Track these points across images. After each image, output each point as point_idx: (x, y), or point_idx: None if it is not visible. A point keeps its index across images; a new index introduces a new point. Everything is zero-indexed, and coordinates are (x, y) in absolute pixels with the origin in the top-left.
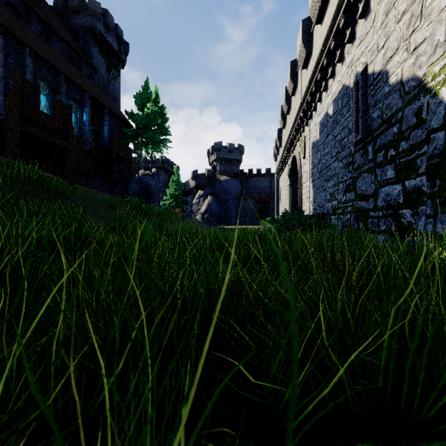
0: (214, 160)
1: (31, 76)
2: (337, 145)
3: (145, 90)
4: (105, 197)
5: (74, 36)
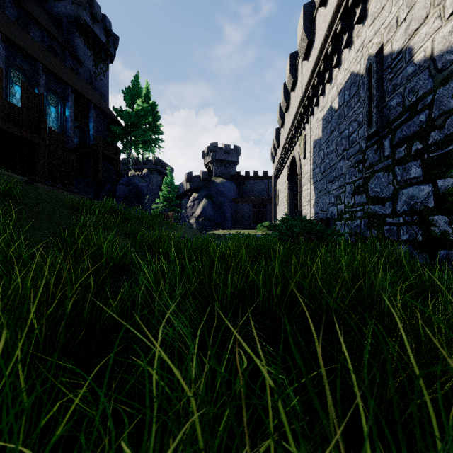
0: (210, 162)
1: (3, 64)
2: (344, 141)
3: (135, 86)
4: (70, 199)
5: (57, 26)
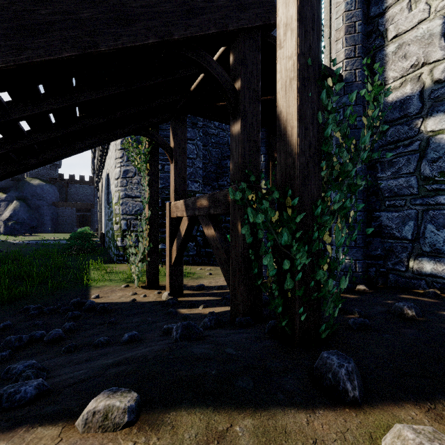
0: None
1: None
2: None
3: None
4: None
5: None
